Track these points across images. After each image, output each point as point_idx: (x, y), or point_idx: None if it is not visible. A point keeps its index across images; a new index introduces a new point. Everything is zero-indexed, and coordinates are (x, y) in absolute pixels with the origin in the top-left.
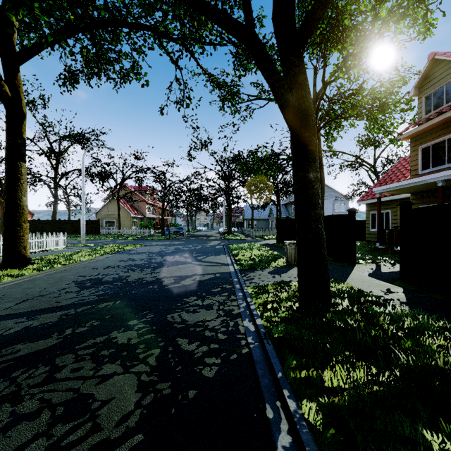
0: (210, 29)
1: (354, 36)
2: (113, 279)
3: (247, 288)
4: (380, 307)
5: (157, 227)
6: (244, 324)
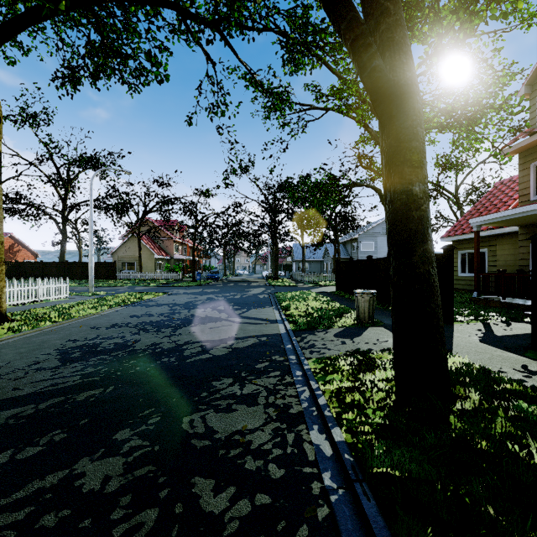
0: None
1: None
2: (114, 345)
3: (308, 362)
4: (532, 404)
5: (187, 270)
6: (313, 439)
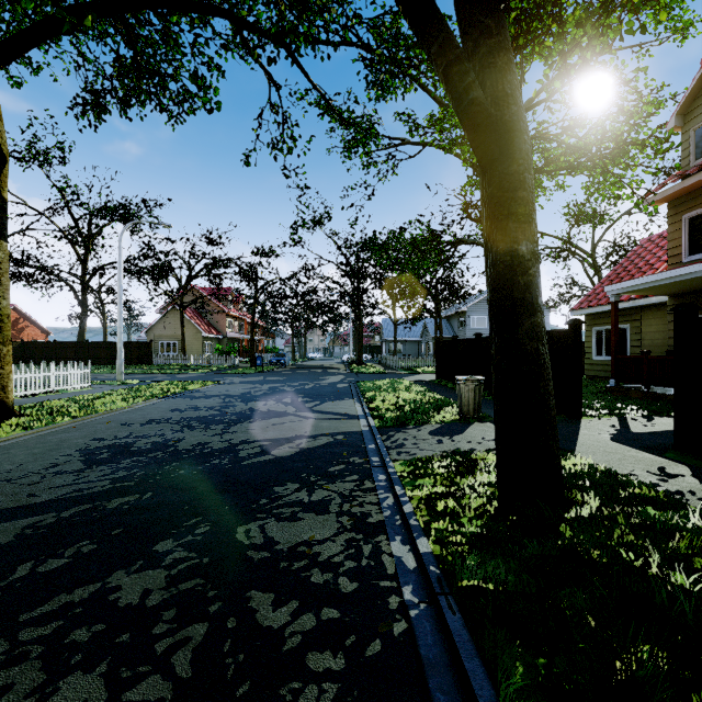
0: (326, 1)
1: (586, 5)
2: (151, 445)
3: (394, 464)
4: (663, 511)
5: (244, 353)
6: (394, 550)
